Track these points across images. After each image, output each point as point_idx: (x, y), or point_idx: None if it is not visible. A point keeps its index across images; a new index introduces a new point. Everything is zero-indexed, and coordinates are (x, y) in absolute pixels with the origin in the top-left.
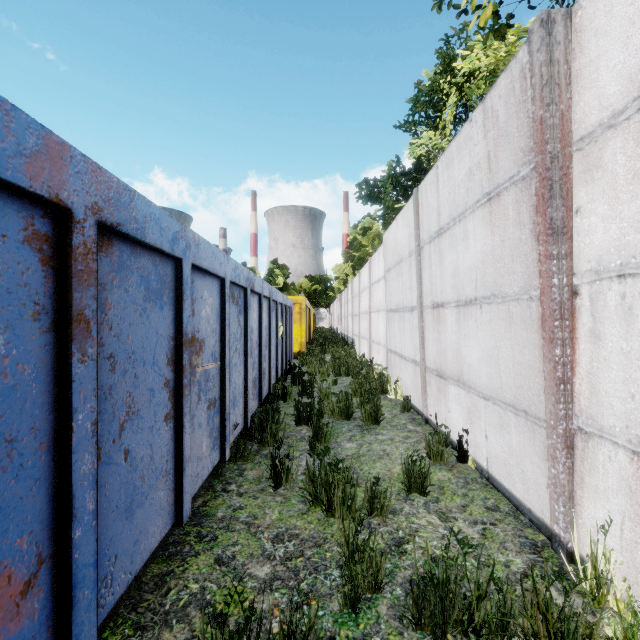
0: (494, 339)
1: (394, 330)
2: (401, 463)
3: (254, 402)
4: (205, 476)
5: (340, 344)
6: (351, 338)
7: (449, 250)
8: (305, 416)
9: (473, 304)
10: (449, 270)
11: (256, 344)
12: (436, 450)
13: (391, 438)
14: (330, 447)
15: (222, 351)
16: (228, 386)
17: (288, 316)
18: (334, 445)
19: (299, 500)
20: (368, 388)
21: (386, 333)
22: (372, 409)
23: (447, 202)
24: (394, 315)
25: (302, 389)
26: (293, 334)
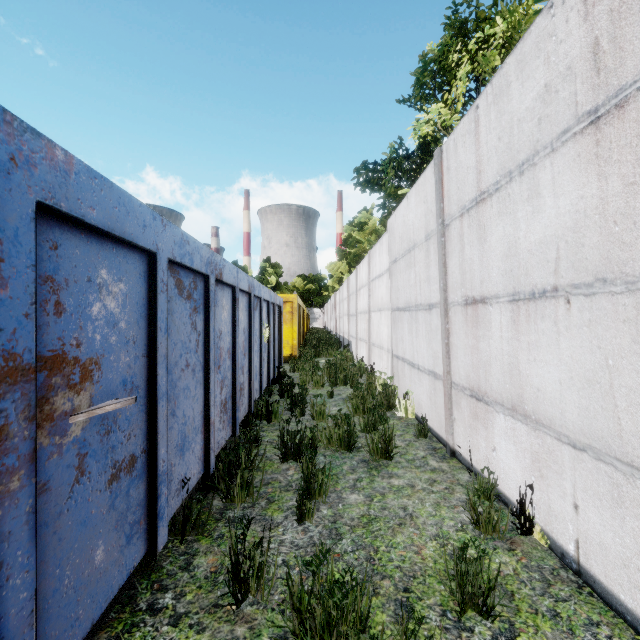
0: (601, 354)
1: (402, 333)
2: (444, 553)
3: (224, 432)
4: (102, 607)
5: (335, 346)
6: (347, 340)
7: (498, 221)
8: (293, 448)
9: (549, 297)
10: (498, 250)
11: (228, 353)
12: (486, 516)
13: (411, 483)
14: (327, 502)
15: (151, 373)
16: (164, 428)
17: (277, 316)
18: (333, 502)
19: (275, 635)
20: (372, 404)
21: (391, 336)
22: (382, 438)
23: (495, 152)
24: (402, 315)
25: (291, 405)
26: (284, 336)
